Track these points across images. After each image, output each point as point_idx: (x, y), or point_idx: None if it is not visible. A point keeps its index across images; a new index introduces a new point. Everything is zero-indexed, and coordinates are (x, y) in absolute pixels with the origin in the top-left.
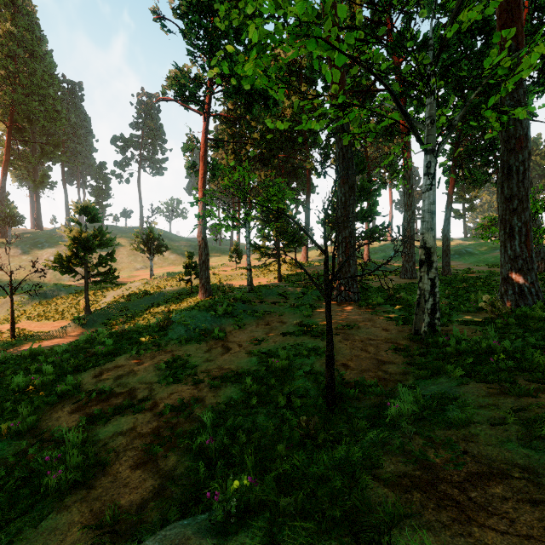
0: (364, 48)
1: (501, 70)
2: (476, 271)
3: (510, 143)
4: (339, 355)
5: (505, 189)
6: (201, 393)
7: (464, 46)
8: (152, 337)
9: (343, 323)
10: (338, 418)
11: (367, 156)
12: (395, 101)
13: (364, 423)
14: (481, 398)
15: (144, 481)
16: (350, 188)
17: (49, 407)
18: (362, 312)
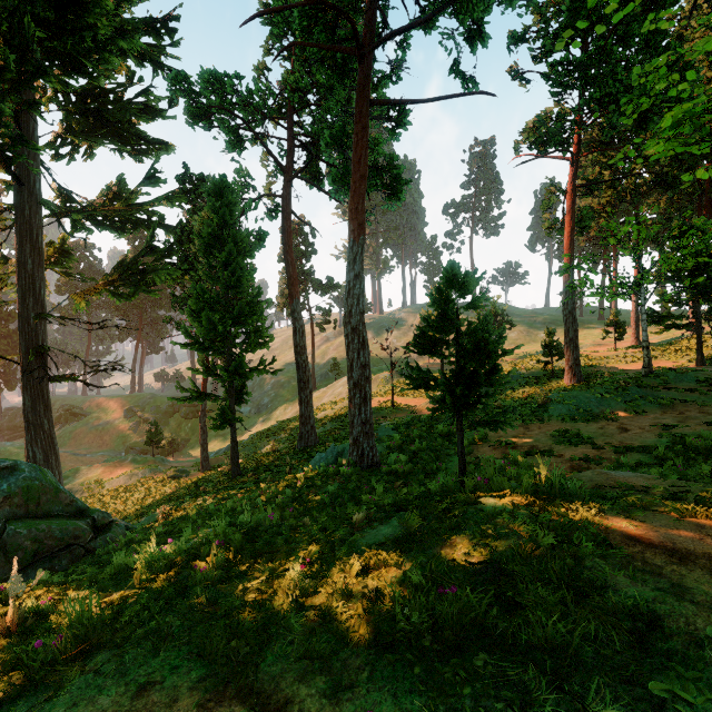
0: None
1: None
2: None
3: None
4: None
5: None
6: (604, 455)
7: None
8: (532, 412)
9: None
10: None
11: None
12: None
13: None
14: None
15: None
16: None
17: (472, 445)
18: None
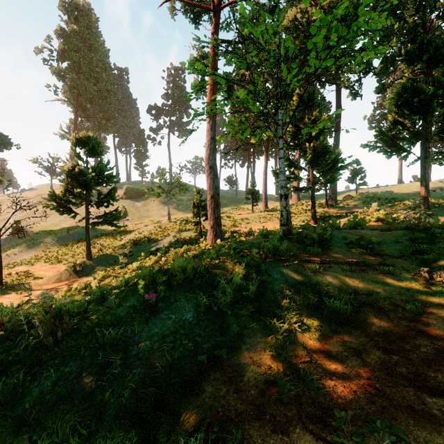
0: None
1: None
2: None
3: None
4: None
5: None
6: None
7: None
8: None
9: None
10: None
11: None
12: None
13: None
14: None
15: None
16: None
17: None
18: None
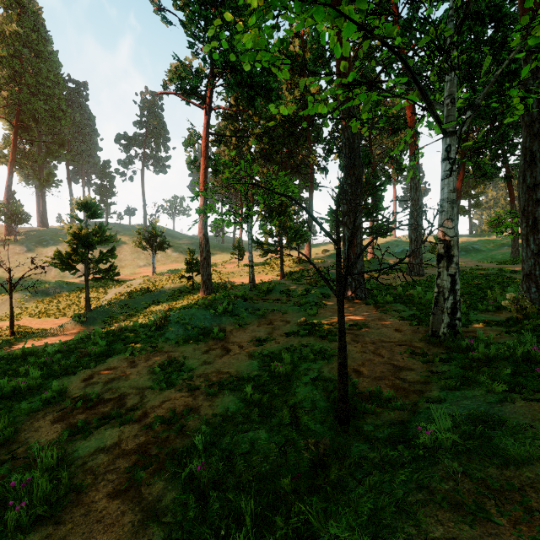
0: (375, 23)
1: (531, 40)
2: (485, 268)
3: (533, 128)
4: (349, 359)
5: (527, 178)
6: (196, 402)
7: (474, 34)
8: (148, 337)
9: (351, 322)
10: (353, 438)
11: (371, 151)
12: (412, 77)
13: (389, 451)
14: (538, 423)
15: (122, 515)
16: (357, 180)
17: (31, 415)
18: (370, 311)
